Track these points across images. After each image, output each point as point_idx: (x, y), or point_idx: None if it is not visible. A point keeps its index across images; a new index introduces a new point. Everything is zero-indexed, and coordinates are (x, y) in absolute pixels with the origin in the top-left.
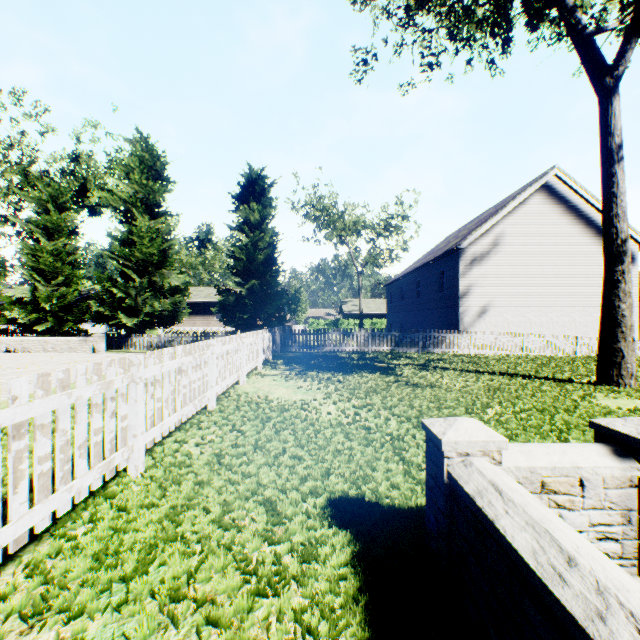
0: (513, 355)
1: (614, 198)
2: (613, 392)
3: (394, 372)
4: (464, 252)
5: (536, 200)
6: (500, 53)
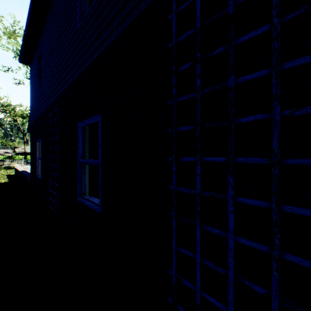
0: None
1: None
2: None
3: None
4: None
5: None
6: None
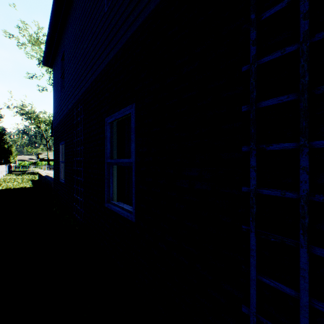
0: None
1: None
2: None
3: None
4: None
5: None
6: None
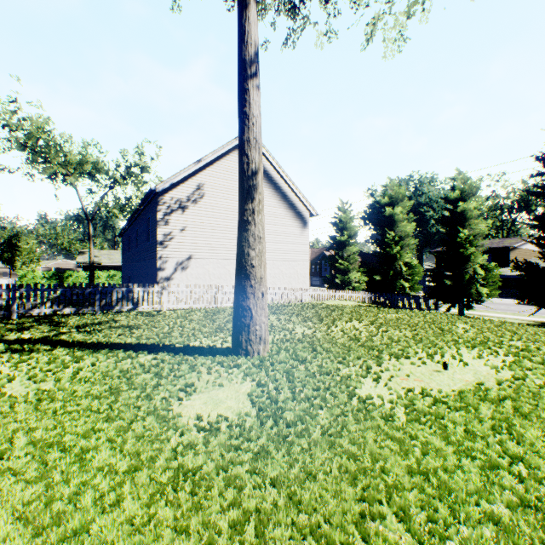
0: (206, 308)
1: (247, 119)
2: (235, 367)
3: None
4: (164, 197)
5: (236, 158)
6: None
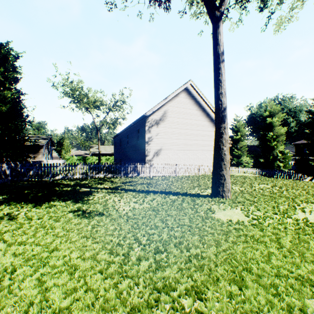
0: (172, 176)
1: (220, 83)
2: (221, 203)
3: (88, 197)
4: (148, 118)
5: (183, 96)
6: (165, 8)
